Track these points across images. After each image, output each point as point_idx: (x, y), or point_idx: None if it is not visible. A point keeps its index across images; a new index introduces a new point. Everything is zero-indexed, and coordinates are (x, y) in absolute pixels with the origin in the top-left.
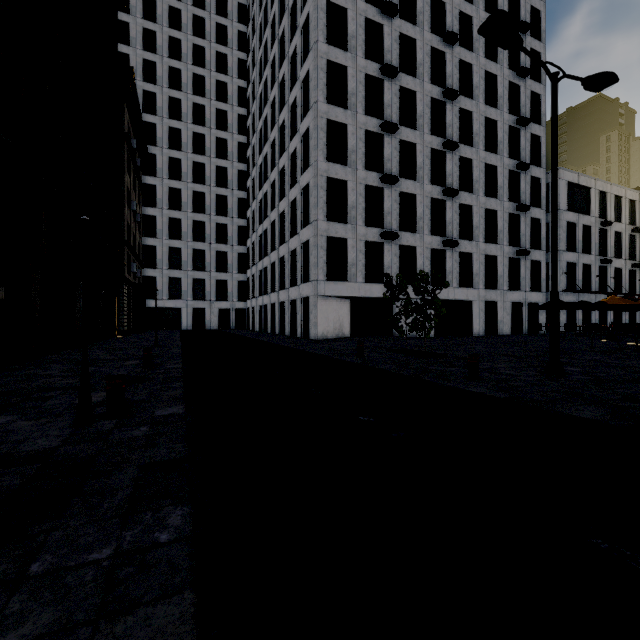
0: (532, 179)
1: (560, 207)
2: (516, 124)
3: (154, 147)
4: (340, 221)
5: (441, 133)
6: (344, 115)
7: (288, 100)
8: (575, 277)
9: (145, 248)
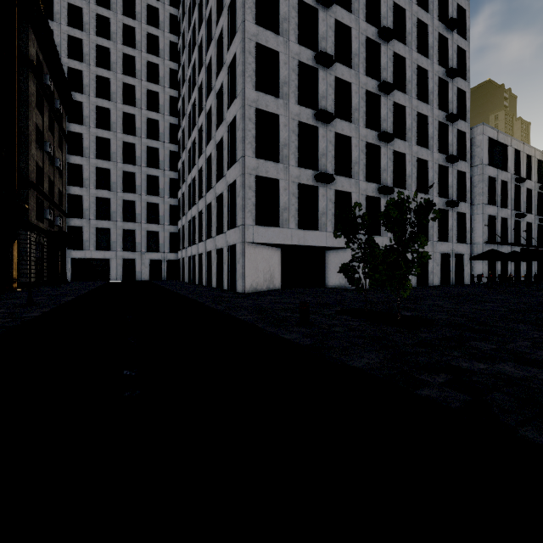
0: (458, 133)
1: (483, 161)
2: (445, 75)
3: (81, 94)
4: (271, 160)
5: (375, 76)
6: (275, 41)
7: (215, 34)
8: (495, 230)
9: (71, 197)
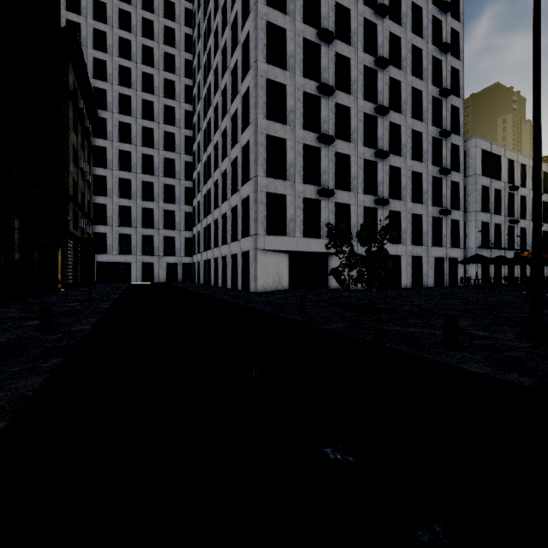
0: (452, 146)
1: (476, 172)
2: (439, 95)
3: (105, 111)
4: (279, 178)
5: (373, 99)
6: (283, 76)
7: (230, 64)
8: (488, 235)
9: (96, 206)
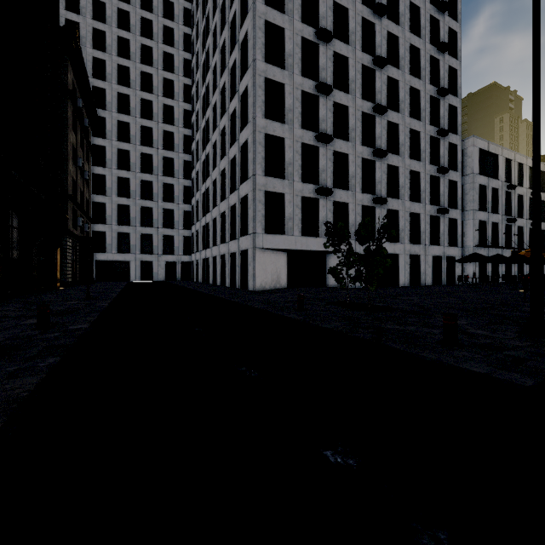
0: (450, 145)
1: (473, 171)
2: (437, 94)
3: (104, 111)
4: (278, 177)
5: (371, 98)
6: (281, 75)
7: (228, 63)
8: (486, 234)
9: (95, 205)
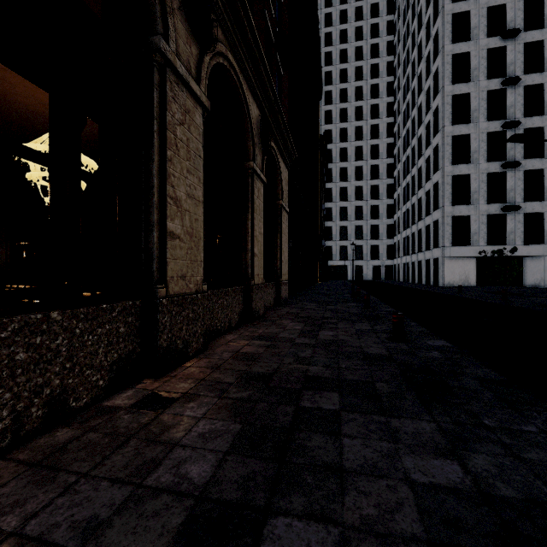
0: None
1: None
2: None
3: (331, 164)
4: (464, 203)
5: None
6: (467, 128)
7: (424, 121)
8: None
9: (326, 228)
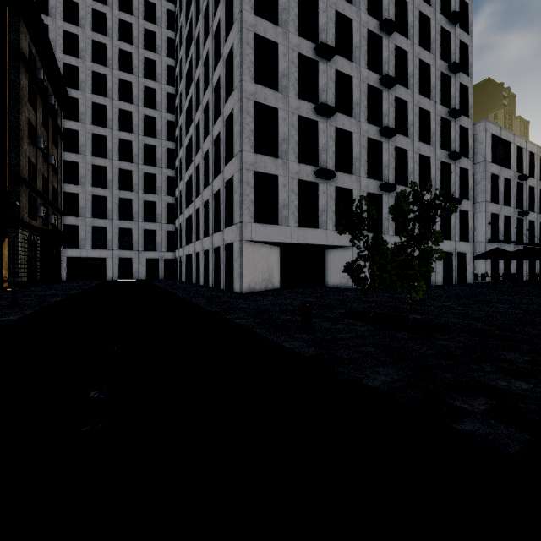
0: (460, 129)
1: (486, 158)
2: (448, 70)
3: (76, 91)
4: (269, 155)
5: (377, 70)
6: (274, 32)
7: (212, 26)
8: (498, 228)
9: (66, 195)
